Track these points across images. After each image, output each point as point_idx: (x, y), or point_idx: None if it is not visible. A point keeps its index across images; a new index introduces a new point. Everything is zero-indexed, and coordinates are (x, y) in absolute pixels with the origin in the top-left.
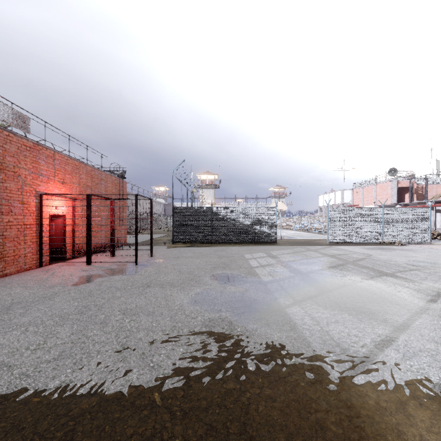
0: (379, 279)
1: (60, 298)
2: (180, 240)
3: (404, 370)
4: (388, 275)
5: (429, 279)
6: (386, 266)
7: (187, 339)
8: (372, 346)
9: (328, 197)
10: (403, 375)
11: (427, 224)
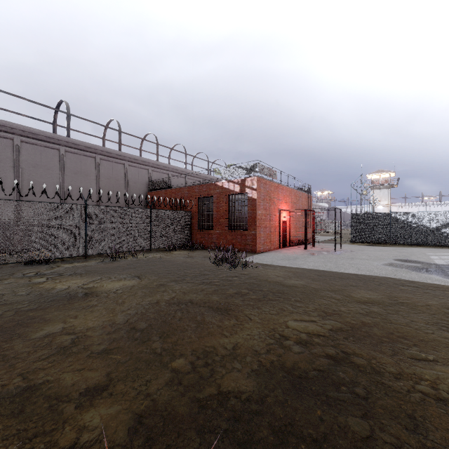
0: None
1: (312, 258)
2: (358, 240)
3: None
4: None
5: None
6: None
7: (385, 271)
8: None
9: None
10: None
11: None
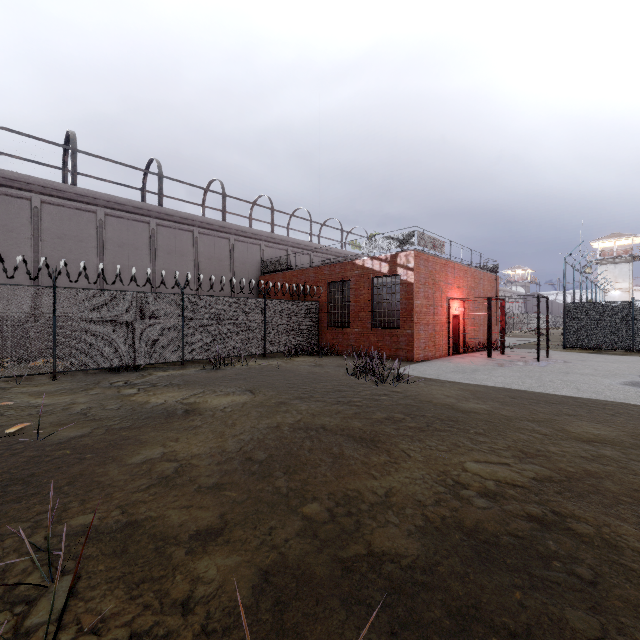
0: None
1: (501, 370)
2: (576, 344)
3: None
4: None
5: None
6: None
7: (624, 393)
8: None
9: None
10: None
11: None
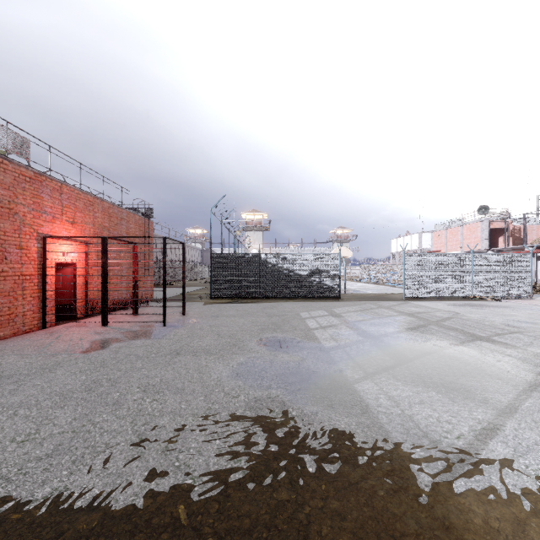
0: (472, 344)
1: (63, 370)
2: (220, 294)
3: (517, 472)
4: (483, 339)
5: (536, 344)
6: (480, 327)
7: (225, 427)
8: (471, 437)
9: (403, 241)
10: (517, 479)
11: (527, 275)
